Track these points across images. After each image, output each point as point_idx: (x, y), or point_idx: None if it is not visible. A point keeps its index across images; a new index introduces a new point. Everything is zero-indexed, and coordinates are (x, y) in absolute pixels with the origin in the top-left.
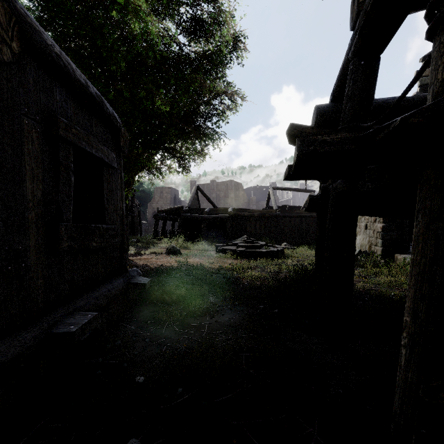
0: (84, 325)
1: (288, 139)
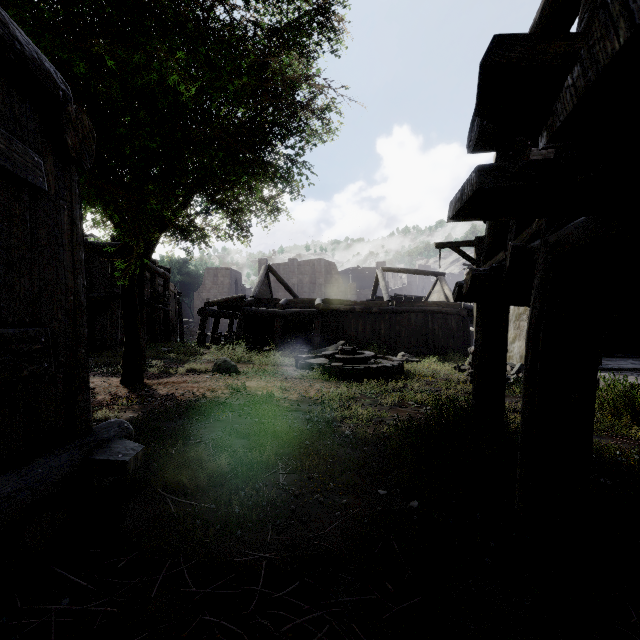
0: None
1: (477, 96)
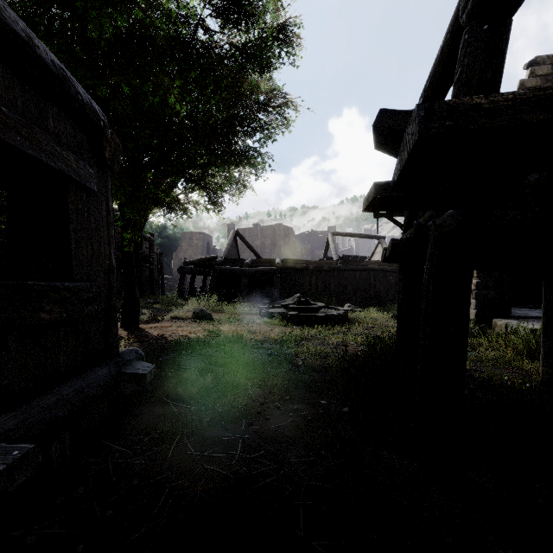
0: None
1: (374, 140)
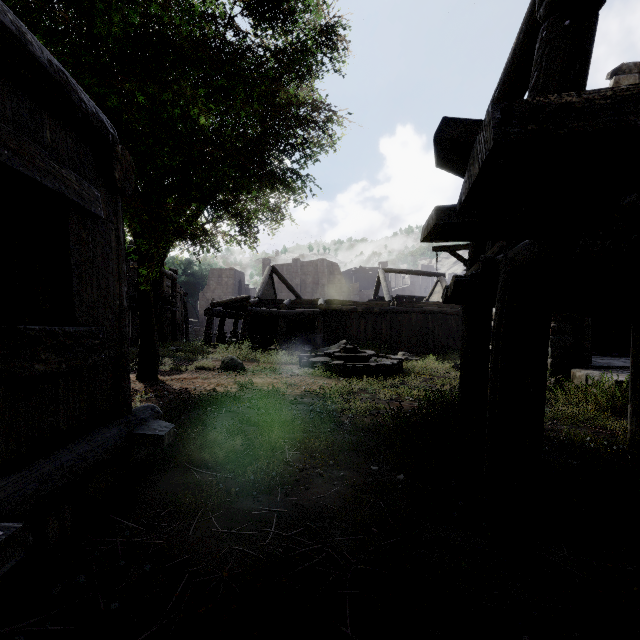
0: None
1: (435, 155)
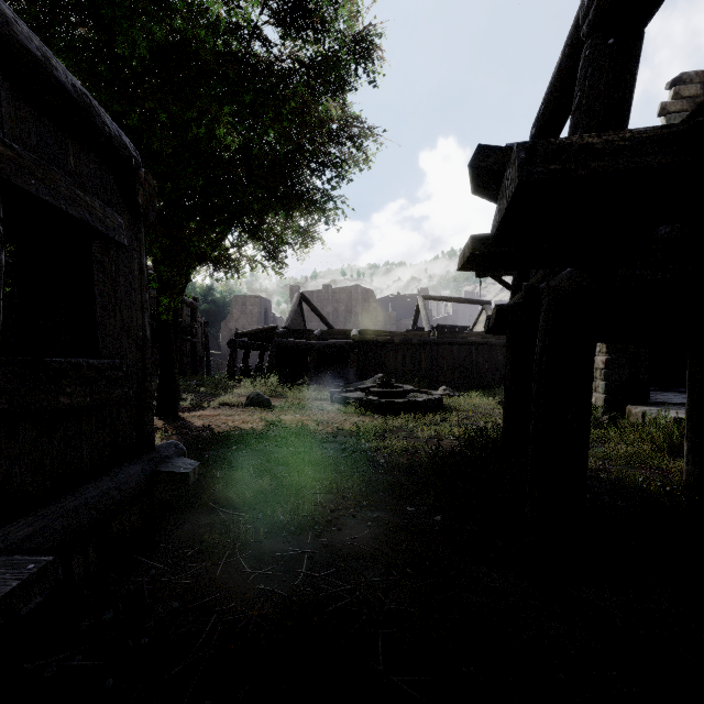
0: (8, 595)
1: (471, 182)
